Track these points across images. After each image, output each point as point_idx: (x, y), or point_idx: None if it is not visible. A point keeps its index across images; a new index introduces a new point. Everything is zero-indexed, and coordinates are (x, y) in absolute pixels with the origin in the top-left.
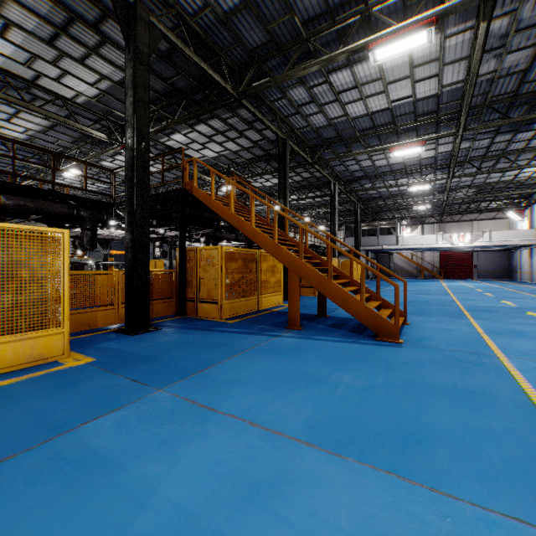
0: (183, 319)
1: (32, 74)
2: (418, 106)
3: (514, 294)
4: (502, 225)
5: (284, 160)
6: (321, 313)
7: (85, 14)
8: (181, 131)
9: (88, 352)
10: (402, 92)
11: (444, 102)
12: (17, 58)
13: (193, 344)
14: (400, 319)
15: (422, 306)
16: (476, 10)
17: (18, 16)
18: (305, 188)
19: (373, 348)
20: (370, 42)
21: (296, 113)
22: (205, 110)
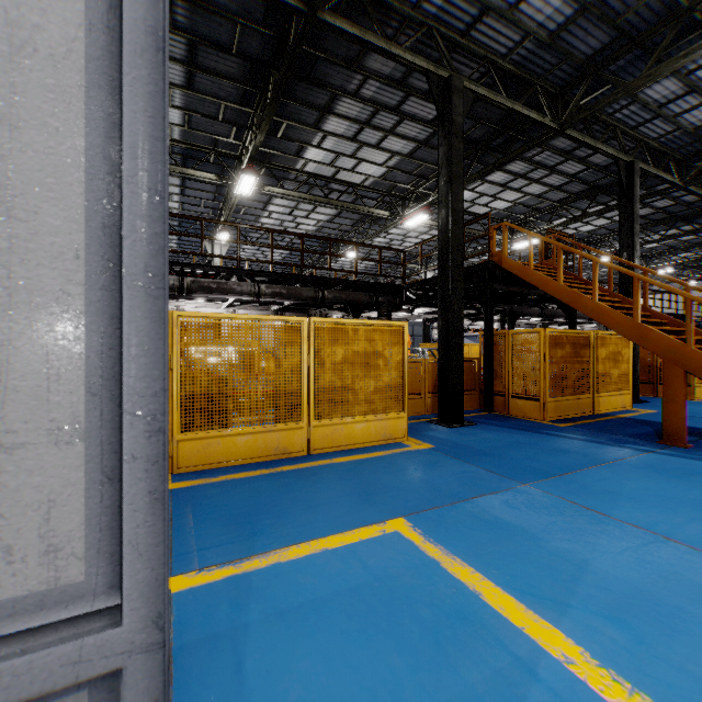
0: (493, 416)
1: (333, 172)
2: None
3: None
4: None
5: (629, 194)
6: None
7: (389, 101)
8: (467, 186)
9: (421, 438)
10: None
11: None
12: (324, 161)
13: (527, 445)
14: None
15: None
16: None
17: (334, 125)
18: (658, 224)
19: None
20: None
21: (654, 117)
22: (509, 157)
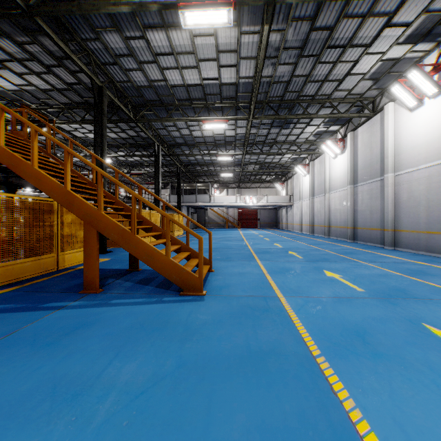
0: None
1: None
2: (223, 90)
3: (281, 238)
4: (273, 192)
5: (100, 108)
6: (133, 267)
7: None
8: None
9: None
10: (211, 73)
11: (240, 92)
12: None
13: None
14: (206, 268)
15: (225, 252)
16: (262, 17)
17: None
18: (132, 146)
19: (175, 308)
20: (180, 2)
21: (115, 63)
22: None
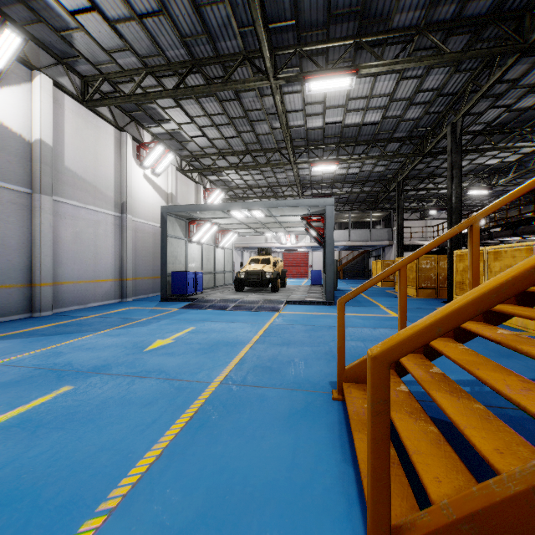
0: None
1: None
2: None
3: None
4: None
5: None
6: None
7: None
8: None
9: None
10: None
11: None
12: None
13: None
14: None
15: None
16: None
17: None
18: None
19: None
20: None
21: None
22: None
